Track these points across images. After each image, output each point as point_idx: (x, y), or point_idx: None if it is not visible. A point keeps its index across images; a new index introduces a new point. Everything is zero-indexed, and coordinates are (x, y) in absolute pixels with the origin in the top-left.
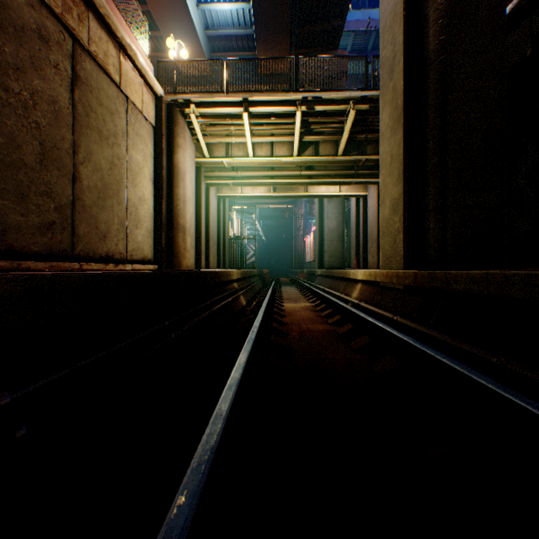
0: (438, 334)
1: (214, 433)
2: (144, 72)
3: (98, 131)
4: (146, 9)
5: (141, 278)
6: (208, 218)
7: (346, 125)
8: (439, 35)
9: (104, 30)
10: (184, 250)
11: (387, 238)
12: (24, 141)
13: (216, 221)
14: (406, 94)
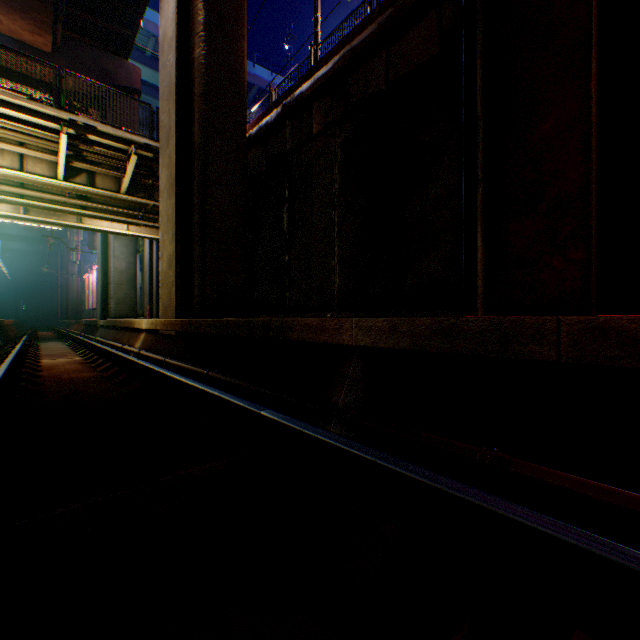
0: (187, 365)
1: None
2: None
3: None
4: None
5: None
6: None
7: (130, 166)
8: (202, 134)
9: None
10: None
11: (167, 290)
12: None
13: None
14: (179, 168)
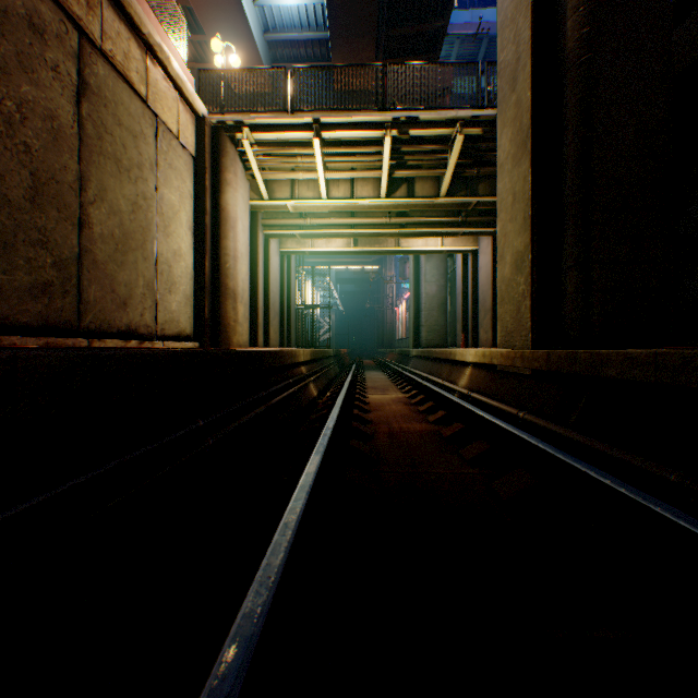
0: (584, 438)
1: (254, 613)
2: (180, 82)
3: (115, 160)
4: (185, 5)
5: (162, 359)
6: (267, 281)
7: (451, 155)
8: (580, 27)
9: (123, 23)
10: (234, 323)
11: (508, 306)
12: (8, 169)
13: (278, 285)
14: (534, 110)
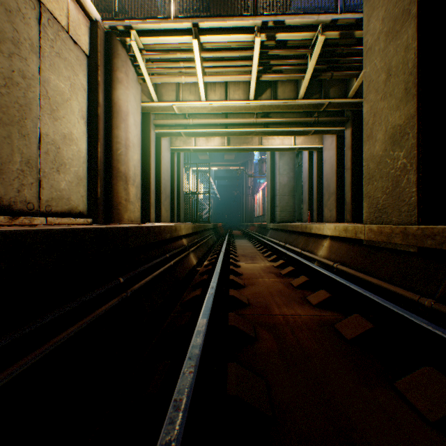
0: None
1: None
2: None
3: None
4: None
5: None
6: (159, 170)
7: (312, 57)
8: None
9: None
10: (125, 201)
11: (380, 182)
12: None
13: (169, 174)
14: None
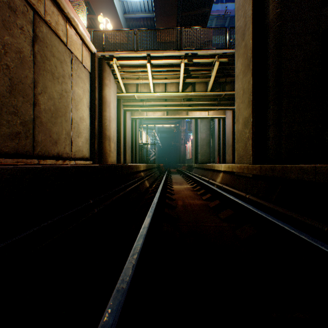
0: (279, 208)
1: (113, 310)
2: (83, 36)
3: (51, 73)
4: (86, 1)
5: (71, 170)
6: (125, 131)
7: (213, 71)
8: (276, 9)
9: (55, 7)
10: (109, 151)
11: (240, 144)
12: None
13: (130, 134)
14: (253, 49)
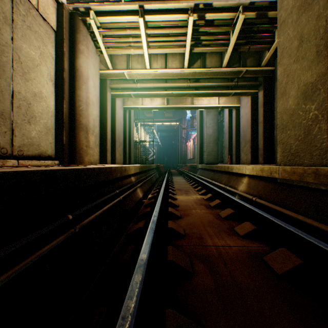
0: None
1: None
2: None
3: None
4: None
5: None
6: (114, 123)
7: (233, 33)
8: None
9: None
10: (86, 147)
11: (293, 131)
12: None
13: (122, 127)
14: None
